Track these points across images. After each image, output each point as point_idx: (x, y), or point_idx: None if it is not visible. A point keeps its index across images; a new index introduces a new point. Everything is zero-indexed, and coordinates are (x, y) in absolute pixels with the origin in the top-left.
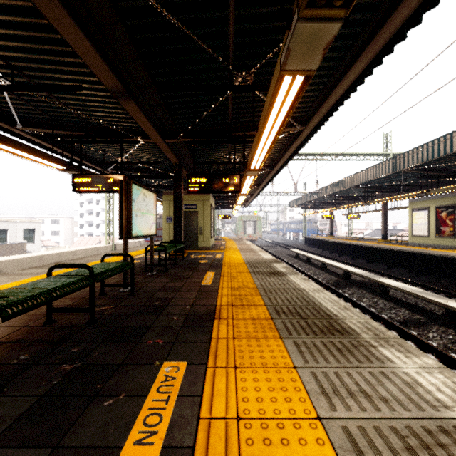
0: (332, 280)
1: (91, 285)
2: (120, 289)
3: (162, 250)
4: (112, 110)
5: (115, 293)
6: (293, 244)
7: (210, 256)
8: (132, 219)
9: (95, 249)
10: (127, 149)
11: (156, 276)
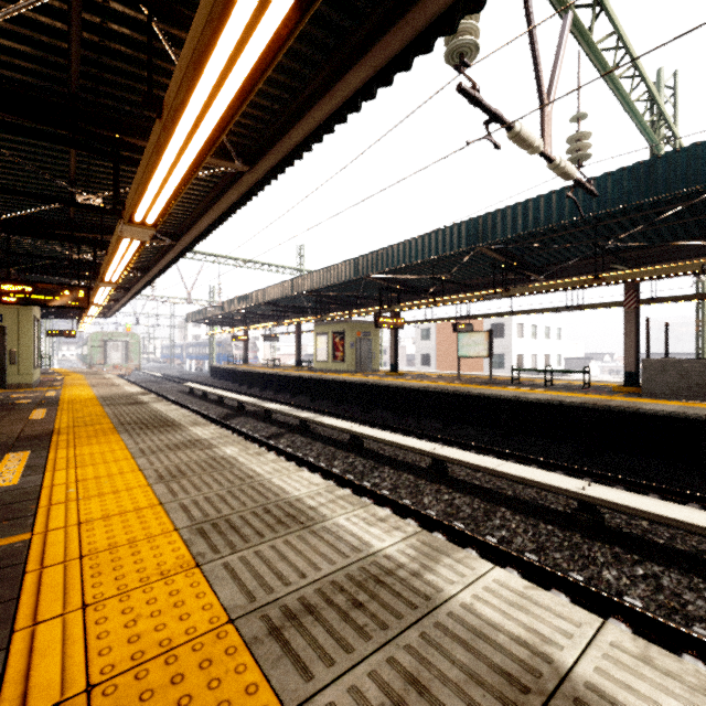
0: (224, 413)
1: None
2: None
3: None
4: None
5: None
6: (193, 376)
7: (35, 395)
8: None
9: None
10: None
11: None
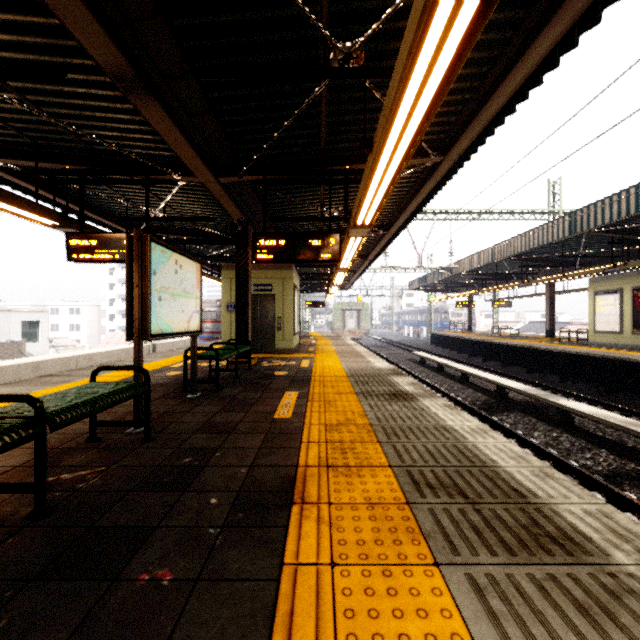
0: (479, 400)
1: (35, 439)
2: (129, 428)
3: (211, 356)
4: (129, 125)
5: (117, 436)
6: (413, 343)
7: (292, 363)
8: (150, 304)
9: (122, 352)
10: (163, 197)
11: (199, 401)
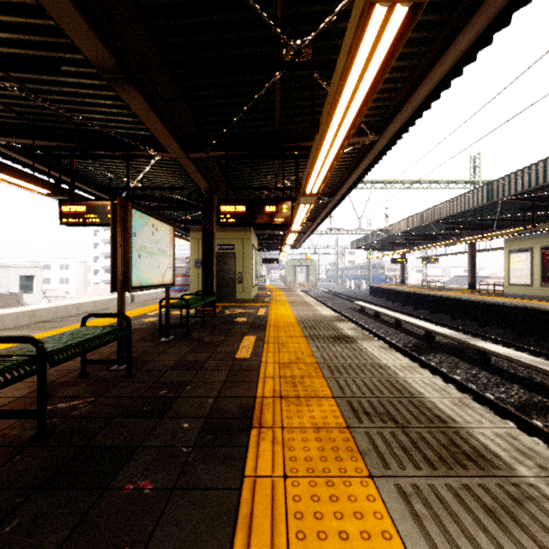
0: (410, 342)
1: (37, 373)
2: (113, 366)
3: (182, 305)
4: (113, 109)
5: (103, 372)
6: (354, 294)
7: (251, 311)
8: (131, 261)
9: (106, 302)
10: (141, 170)
11: (172, 343)
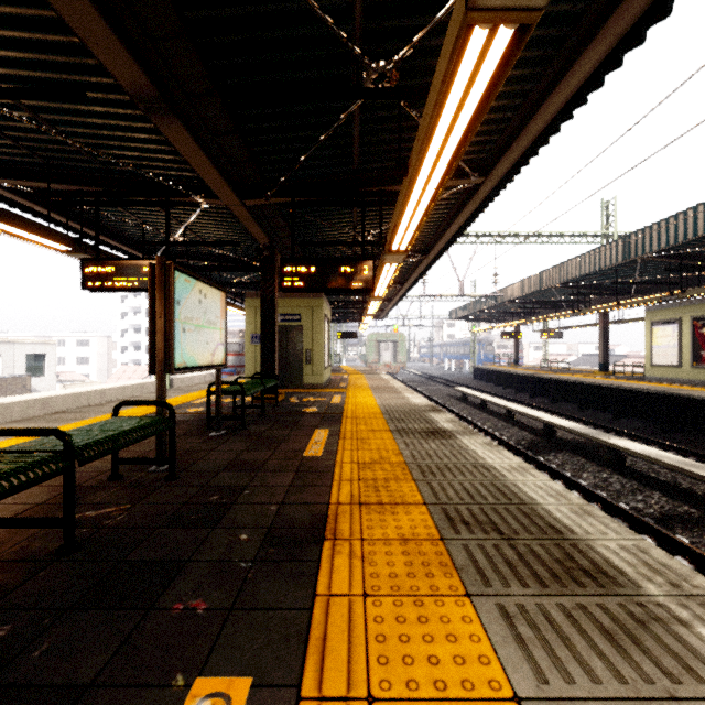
0: (525, 439)
1: (64, 472)
2: (151, 466)
3: (236, 391)
4: (149, 145)
5: (140, 474)
6: (455, 377)
7: (323, 399)
8: (174, 335)
9: (137, 387)
10: (183, 220)
11: (224, 439)
